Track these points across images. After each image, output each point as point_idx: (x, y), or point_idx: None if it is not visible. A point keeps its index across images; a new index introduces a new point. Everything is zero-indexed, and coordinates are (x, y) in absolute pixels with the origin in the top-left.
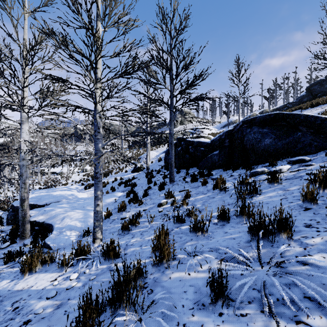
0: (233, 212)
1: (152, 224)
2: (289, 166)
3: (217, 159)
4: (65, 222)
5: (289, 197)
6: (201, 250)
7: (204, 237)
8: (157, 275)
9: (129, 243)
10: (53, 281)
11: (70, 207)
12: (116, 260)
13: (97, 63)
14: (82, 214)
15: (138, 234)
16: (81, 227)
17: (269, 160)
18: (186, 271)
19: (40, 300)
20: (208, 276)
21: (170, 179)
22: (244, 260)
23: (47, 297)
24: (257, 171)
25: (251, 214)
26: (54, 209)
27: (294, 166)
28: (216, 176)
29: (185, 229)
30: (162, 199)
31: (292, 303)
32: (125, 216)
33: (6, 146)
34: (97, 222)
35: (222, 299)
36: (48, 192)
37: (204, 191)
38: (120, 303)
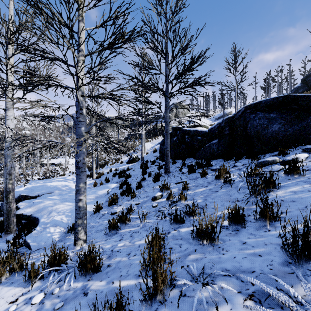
0: (246, 212)
1: (144, 223)
2: (307, 154)
3: (216, 149)
4: (51, 216)
5: None
6: (212, 271)
7: (212, 249)
8: None
9: (115, 249)
10: (13, 303)
11: (60, 199)
12: (95, 276)
13: (80, 32)
14: (71, 207)
15: (128, 235)
16: (67, 222)
17: (279, 148)
18: None
19: None
20: None
21: (166, 170)
22: (295, 306)
23: None
24: (266, 160)
25: (276, 216)
26: (43, 201)
27: None
28: (216, 166)
29: (185, 232)
30: (156, 191)
31: None
32: (115, 211)
33: None
34: (79, 220)
35: None
36: (44, 183)
37: (204, 184)
38: None
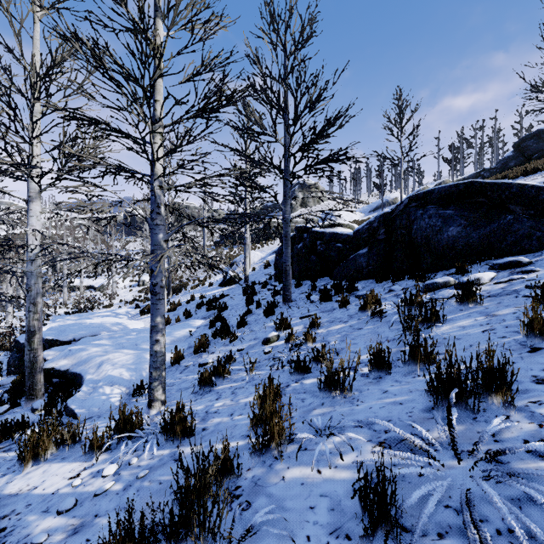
0: (396, 355)
1: (252, 375)
2: (494, 273)
3: (365, 263)
4: (103, 370)
5: (499, 329)
6: (341, 424)
7: (345, 400)
8: (260, 472)
9: (210, 410)
10: (74, 478)
11: (113, 344)
12: (187, 441)
13: (156, 92)
14: (133, 357)
15: (228, 392)
16: (130, 379)
17: (456, 264)
18: (313, 465)
19: (45, 516)
20: (356, 477)
21: (285, 297)
22: (424, 446)
23: (58, 510)
24: (436, 282)
25: (431, 358)
26: (87, 349)
27: (501, 273)
28: (363, 291)
29: (311, 384)
30: (270, 330)
31: (529, 541)
32: (206, 361)
33: (5, 240)
34: (155, 371)
35: (384, 527)
36: (79, 319)
37: (343, 318)
38: (187, 530)
